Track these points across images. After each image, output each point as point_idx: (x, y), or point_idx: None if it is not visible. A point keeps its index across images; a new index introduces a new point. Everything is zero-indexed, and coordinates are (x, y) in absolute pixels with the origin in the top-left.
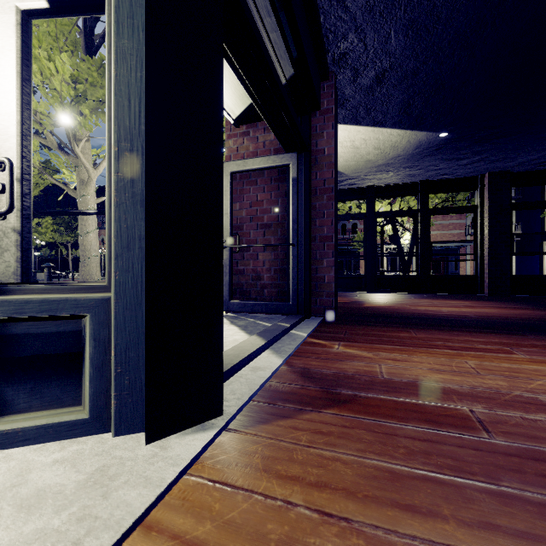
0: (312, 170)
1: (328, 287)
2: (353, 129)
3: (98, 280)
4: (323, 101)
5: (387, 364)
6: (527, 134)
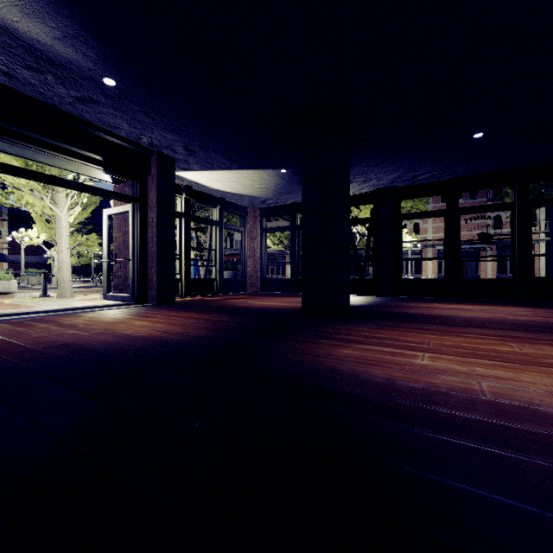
0: (148, 212)
1: (154, 285)
2: (216, 172)
3: (68, 281)
4: (152, 169)
5: (79, 318)
6: (353, 164)
